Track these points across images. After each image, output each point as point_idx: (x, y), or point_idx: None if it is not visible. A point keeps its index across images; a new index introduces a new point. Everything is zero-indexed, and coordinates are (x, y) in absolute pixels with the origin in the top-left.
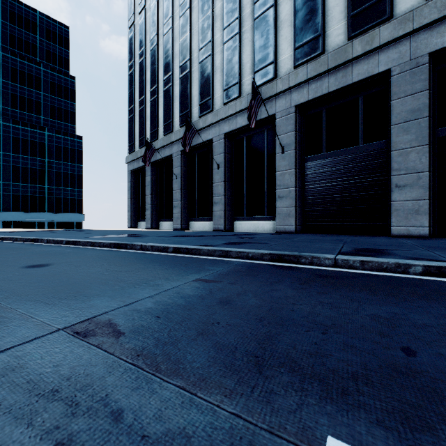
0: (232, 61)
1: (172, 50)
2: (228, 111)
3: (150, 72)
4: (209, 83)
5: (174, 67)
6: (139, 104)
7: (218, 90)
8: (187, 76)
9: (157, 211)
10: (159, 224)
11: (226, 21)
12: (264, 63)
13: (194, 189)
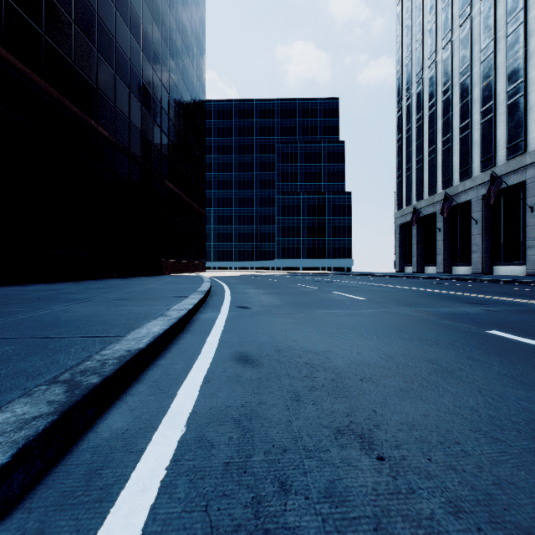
0: (487, 138)
1: (435, 127)
2: (484, 179)
3: (415, 144)
4: (467, 156)
5: (437, 140)
6: (406, 171)
7: (476, 160)
8: (448, 149)
9: (422, 258)
10: (424, 269)
11: (482, 106)
12: (515, 141)
13: (456, 239)
